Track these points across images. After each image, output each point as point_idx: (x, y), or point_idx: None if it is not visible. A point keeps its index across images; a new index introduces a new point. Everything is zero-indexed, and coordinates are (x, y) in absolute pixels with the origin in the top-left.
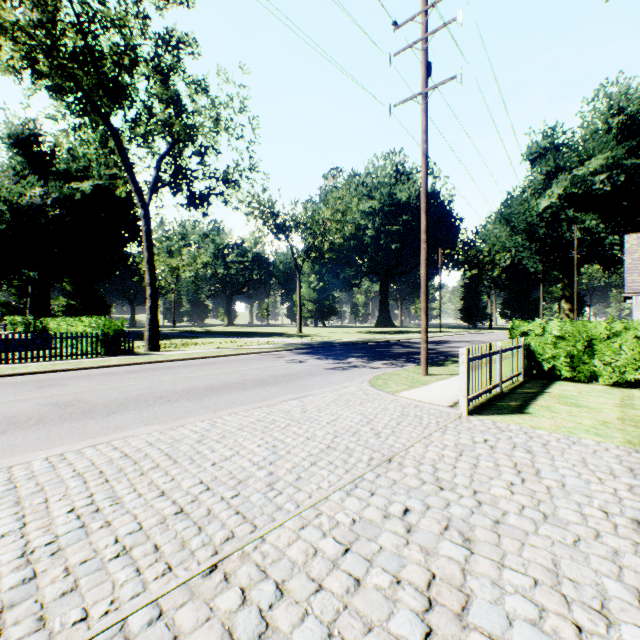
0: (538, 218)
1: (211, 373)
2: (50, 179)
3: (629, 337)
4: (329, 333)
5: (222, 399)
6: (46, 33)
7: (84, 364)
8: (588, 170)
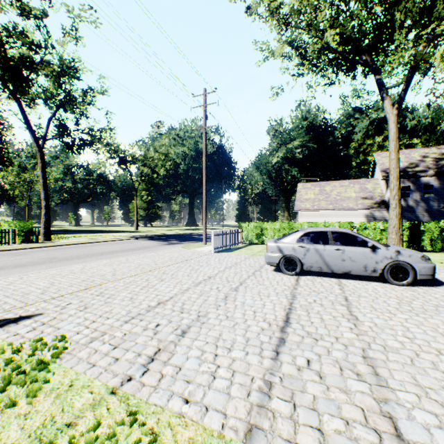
0: (272, 168)
1: (104, 248)
2: None
3: (272, 228)
4: (157, 230)
5: (122, 254)
6: None
7: (18, 247)
8: (293, 146)
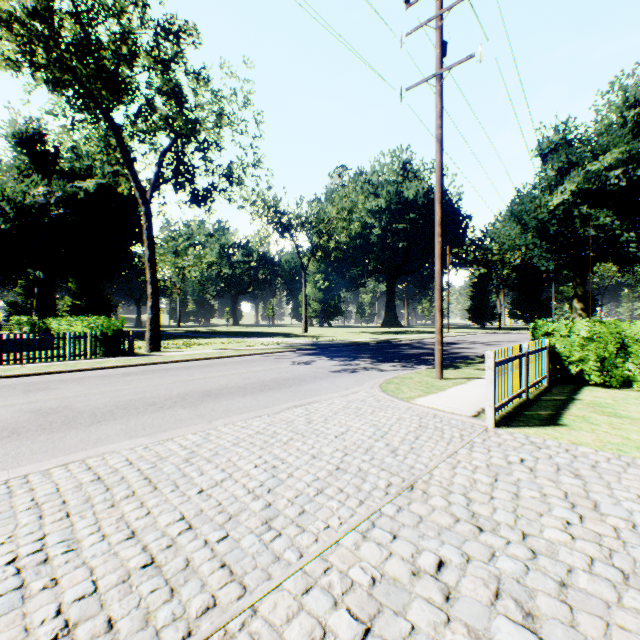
0: (550, 215)
1: (211, 376)
2: (54, 178)
3: None
4: (335, 333)
5: (219, 406)
6: (41, 21)
7: (80, 366)
8: (602, 165)
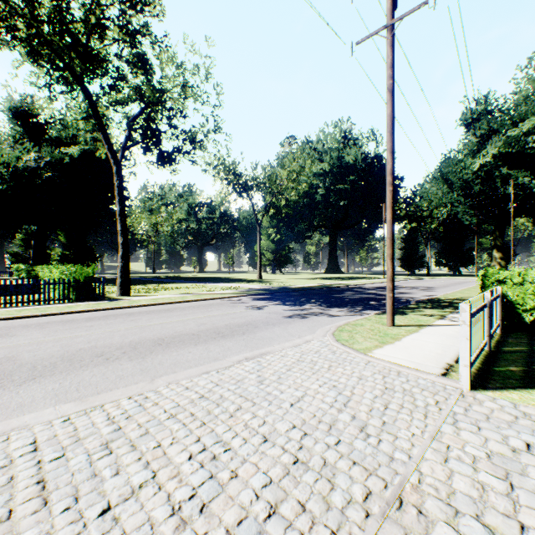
0: (474, 176)
1: (168, 321)
2: (45, 146)
3: None
4: (285, 279)
5: (168, 358)
6: None
7: (49, 310)
8: (521, 131)
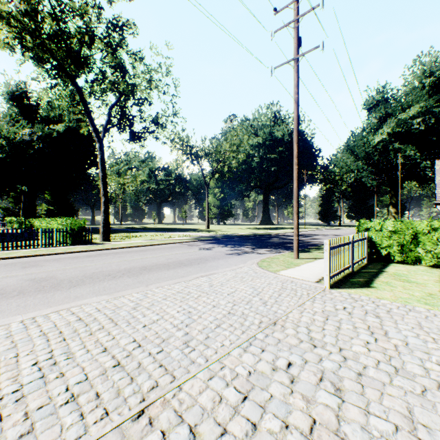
0: (373, 149)
1: (145, 257)
2: (36, 123)
3: None
4: (228, 229)
5: (152, 276)
6: (30, 19)
7: (57, 250)
8: (408, 115)
